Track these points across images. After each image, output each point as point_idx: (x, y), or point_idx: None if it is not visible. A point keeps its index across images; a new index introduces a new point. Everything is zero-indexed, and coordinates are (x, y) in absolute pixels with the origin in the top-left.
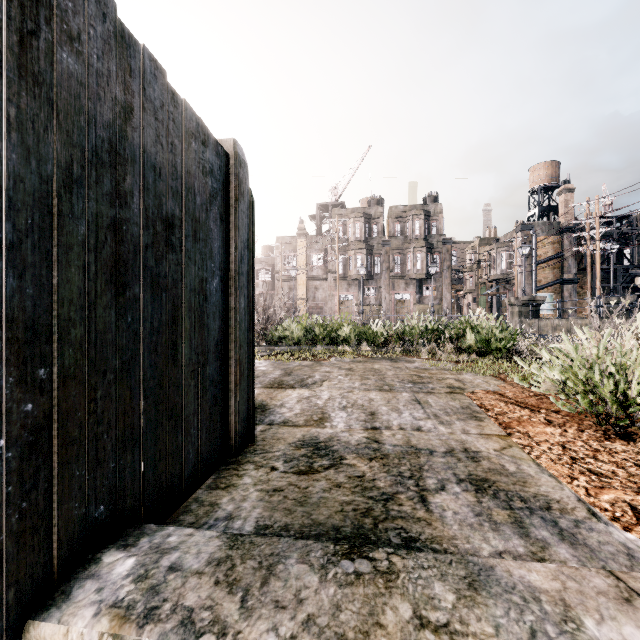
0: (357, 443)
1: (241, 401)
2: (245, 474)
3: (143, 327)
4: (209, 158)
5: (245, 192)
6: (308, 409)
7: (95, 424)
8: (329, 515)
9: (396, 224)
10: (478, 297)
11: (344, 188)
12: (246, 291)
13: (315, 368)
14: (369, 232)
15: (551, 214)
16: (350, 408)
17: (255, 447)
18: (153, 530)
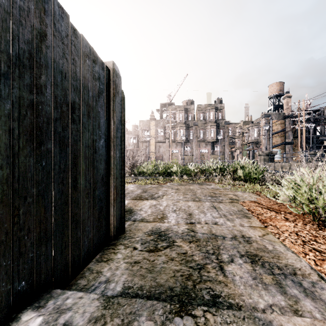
0: (182, 232)
1: (117, 209)
2: (118, 252)
3: (53, 168)
4: (97, 70)
5: (119, 92)
6: (155, 212)
7: (18, 230)
8: (166, 279)
9: (201, 114)
10: (242, 151)
11: (174, 95)
12: (120, 147)
13: (159, 188)
14: (187, 118)
15: (279, 109)
16: (178, 211)
17: (125, 235)
18: (58, 294)
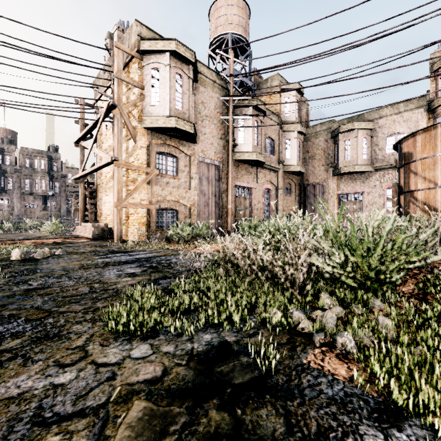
0: None
1: None
2: None
3: None
4: None
5: None
6: None
7: None
8: None
9: (27, 159)
10: None
11: None
12: None
13: None
14: (3, 160)
15: None
16: None
17: None
18: None
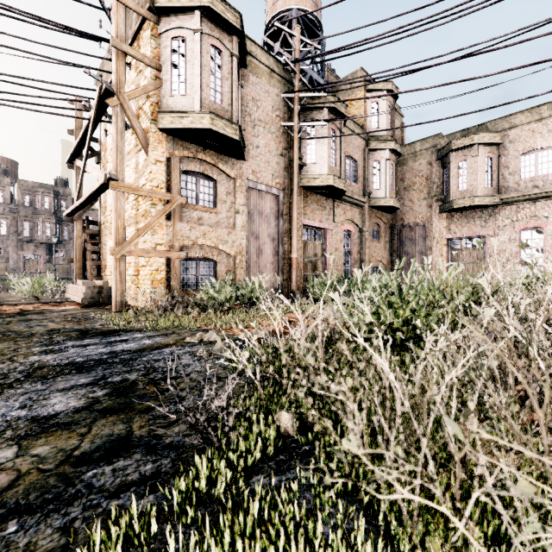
0: None
1: None
2: None
3: None
4: None
5: None
6: None
7: None
8: None
9: (26, 195)
10: None
11: None
12: None
13: None
14: None
15: None
16: None
17: None
18: None
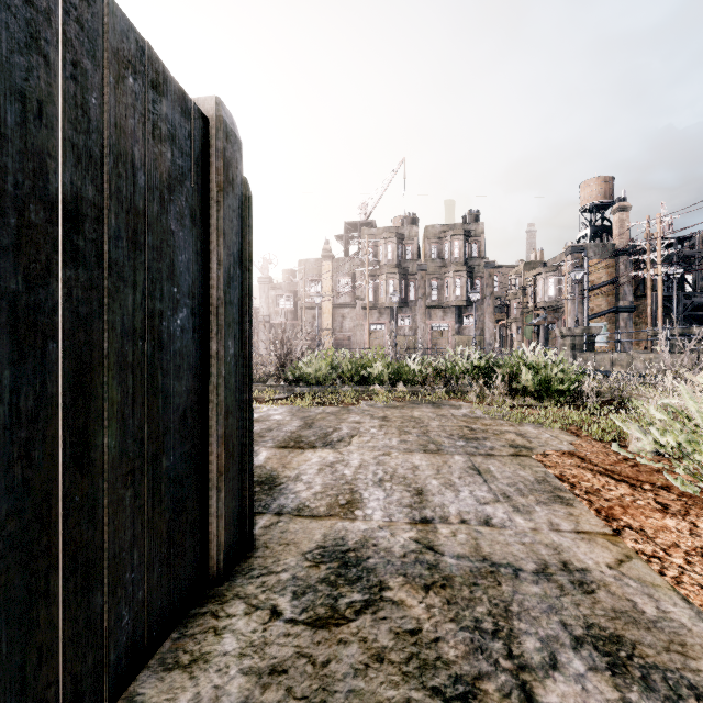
0: (403, 552)
1: (229, 497)
2: (228, 627)
3: None
4: (167, 115)
5: (236, 181)
6: (332, 484)
7: None
8: None
9: (433, 245)
10: (523, 327)
11: (375, 205)
12: (238, 329)
13: (342, 417)
14: (403, 254)
15: (604, 235)
16: (388, 482)
17: (252, 562)
18: None
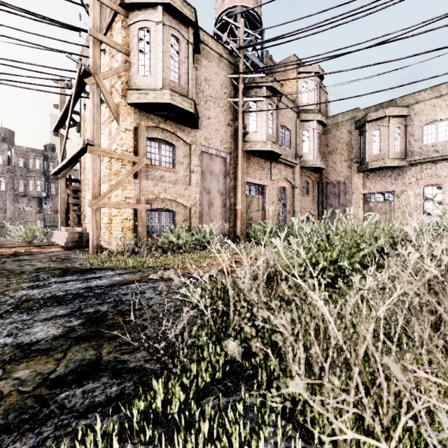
0: None
1: None
2: None
3: None
4: None
5: None
6: None
7: None
8: None
9: (20, 158)
10: None
11: None
12: None
13: None
14: None
15: None
16: None
17: None
18: None
